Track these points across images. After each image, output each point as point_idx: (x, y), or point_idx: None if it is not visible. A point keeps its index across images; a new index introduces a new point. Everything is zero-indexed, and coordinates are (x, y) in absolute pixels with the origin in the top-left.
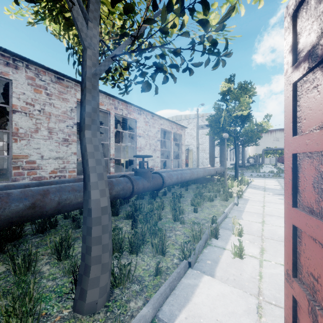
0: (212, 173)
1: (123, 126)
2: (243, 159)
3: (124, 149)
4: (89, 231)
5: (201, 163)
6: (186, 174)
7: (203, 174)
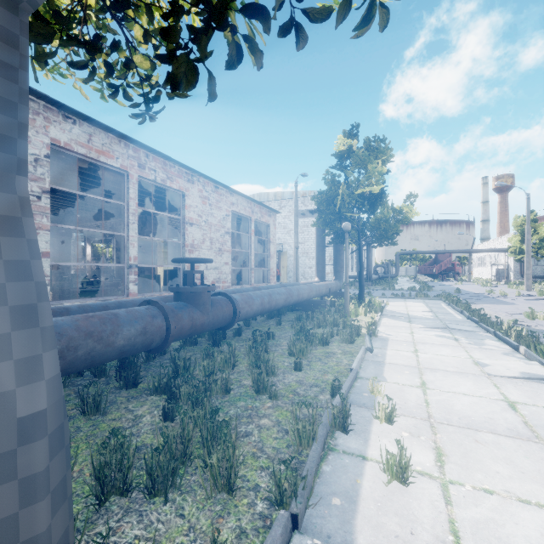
0: (323, 293)
1: (159, 204)
2: (368, 268)
3: (165, 250)
4: None
5: (301, 275)
6: (280, 295)
7: (308, 294)
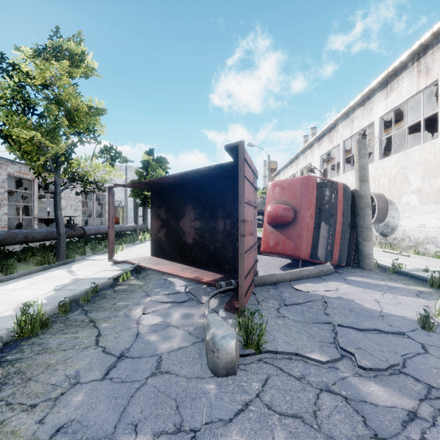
0: (131, 229)
1: (39, 186)
2: None
3: None
4: (60, 239)
5: None
6: (104, 228)
7: (120, 229)
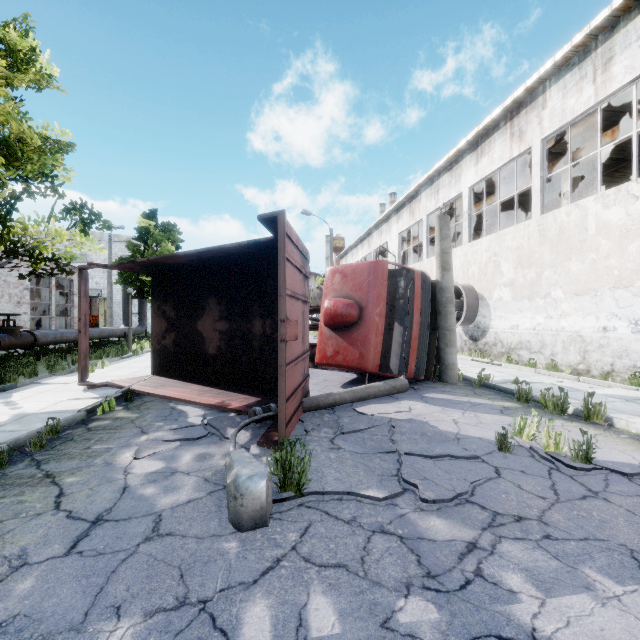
0: (118, 335)
1: None
2: None
3: None
4: None
5: None
6: (71, 334)
7: (100, 335)
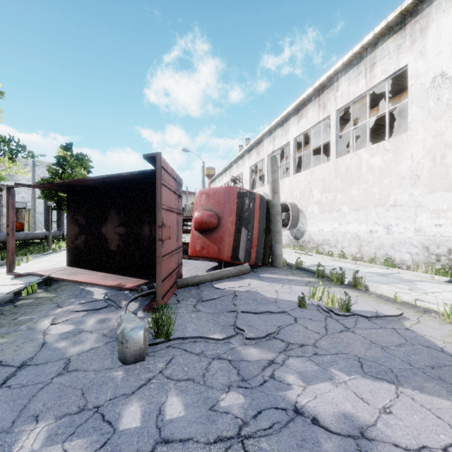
0: (40, 237)
1: None
2: None
3: None
4: None
5: None
6: (0, 236)
7: (25, 237)
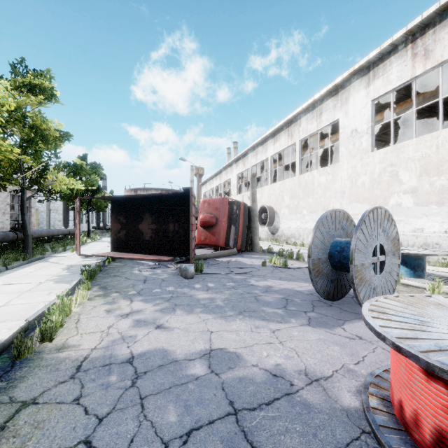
0: (66, 233)
1: None
2: (104, 221)
3: None
4: (28, 240)
5: (52, 226)
6: (45, 232)
7: (58, 233)
